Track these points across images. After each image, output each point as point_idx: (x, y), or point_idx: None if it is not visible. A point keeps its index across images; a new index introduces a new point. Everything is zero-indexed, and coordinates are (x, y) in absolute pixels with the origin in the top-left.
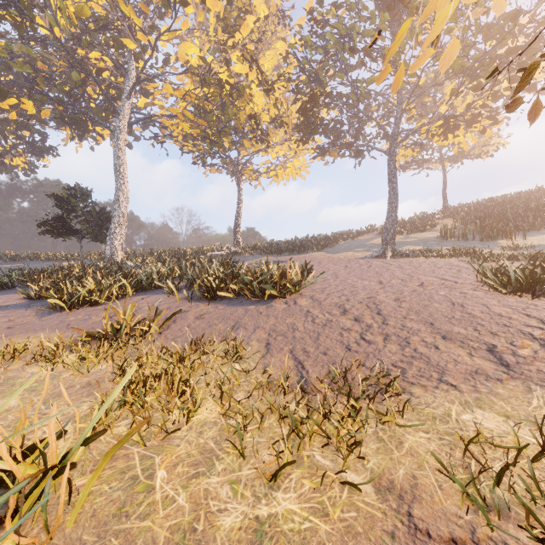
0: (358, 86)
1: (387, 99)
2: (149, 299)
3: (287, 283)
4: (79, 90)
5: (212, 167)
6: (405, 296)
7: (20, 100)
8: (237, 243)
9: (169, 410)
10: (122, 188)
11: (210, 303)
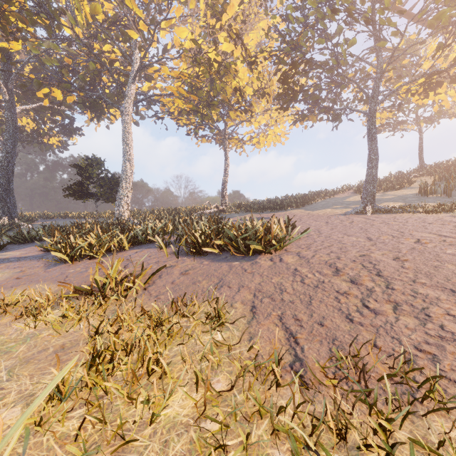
0: (339, 49)
1: (367, 61)
2: (141, 253)
3: (272, 240)
4: (96, 79)
5: (203, 138)
6: (405, 255)
7: (52, 91)
8: (224, 203)
9: (132, 398)
10: (128, 157)
11: (196, 258)
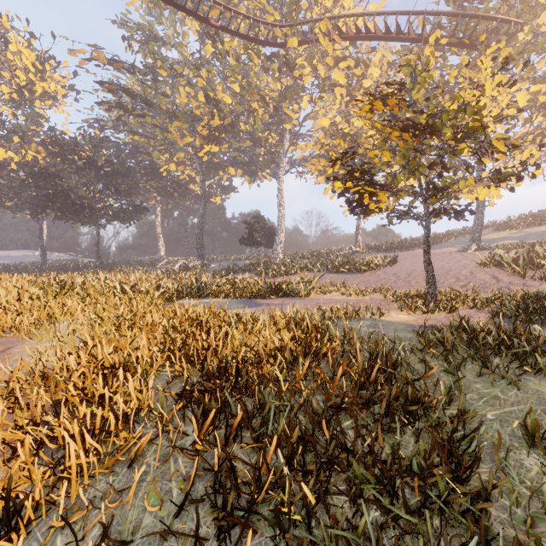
0: None
1: None
2: (308, 274)
3: (371, 264)
4: (254, 152)
5: None
6: None
7: (226, 167)
8: (357, 245)
9: (324, 293)
10: (282, 214)
11: (336, 274)
